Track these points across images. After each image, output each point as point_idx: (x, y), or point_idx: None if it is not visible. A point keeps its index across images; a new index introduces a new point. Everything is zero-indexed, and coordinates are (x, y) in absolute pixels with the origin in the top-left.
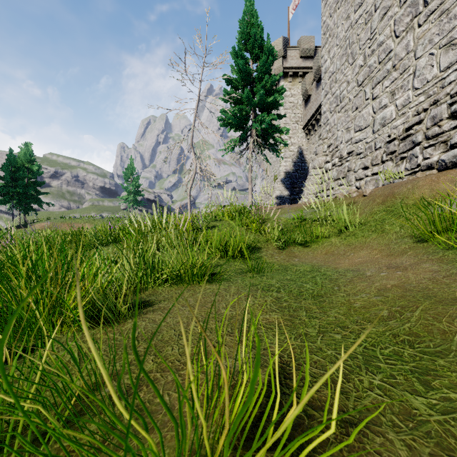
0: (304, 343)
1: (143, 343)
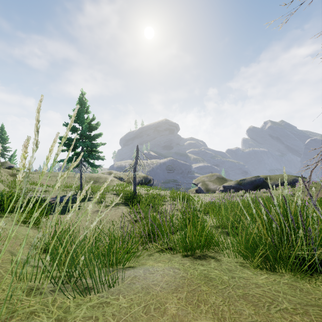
0: (95, 215)
1: (118, 211)
